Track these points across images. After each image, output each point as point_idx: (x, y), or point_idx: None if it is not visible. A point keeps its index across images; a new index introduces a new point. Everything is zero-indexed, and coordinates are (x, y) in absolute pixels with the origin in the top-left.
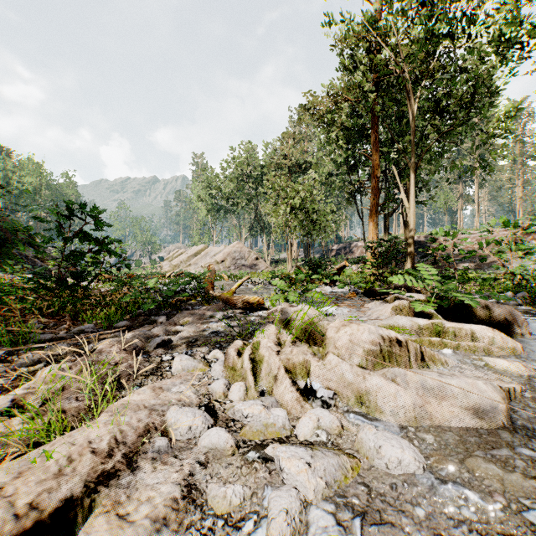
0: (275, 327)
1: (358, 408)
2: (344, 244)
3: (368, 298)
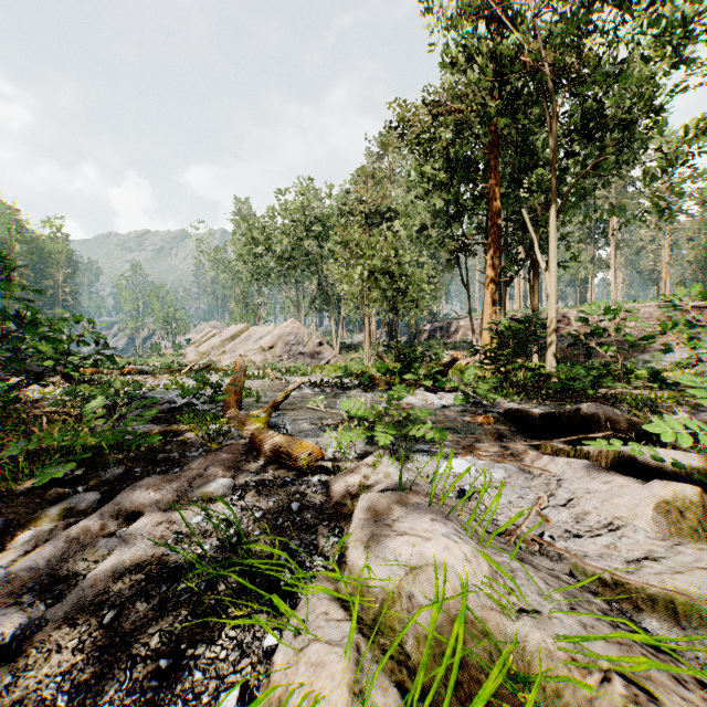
0: (348, 677)
1: None
2: (440, 322)
3: (518, 428)
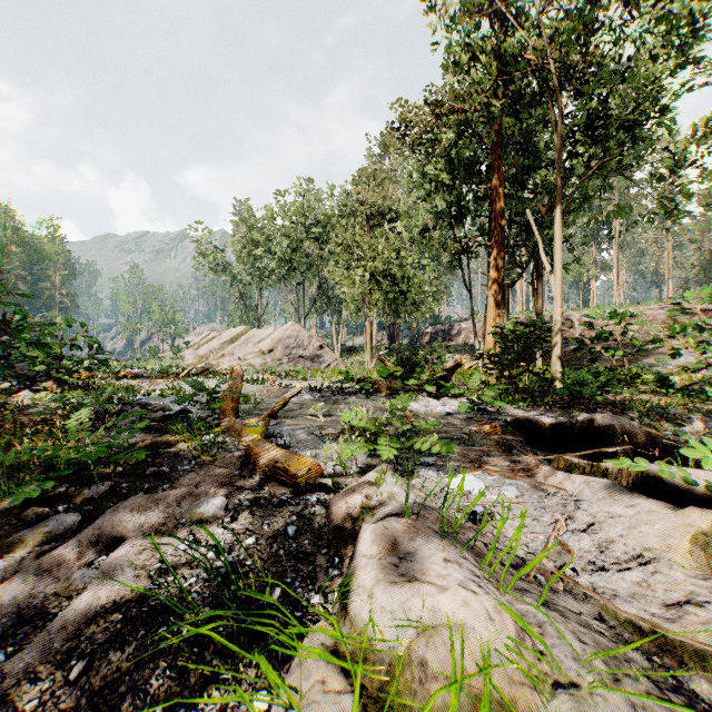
0: None
1: None
2: (442, 325)
3: (527, 438)
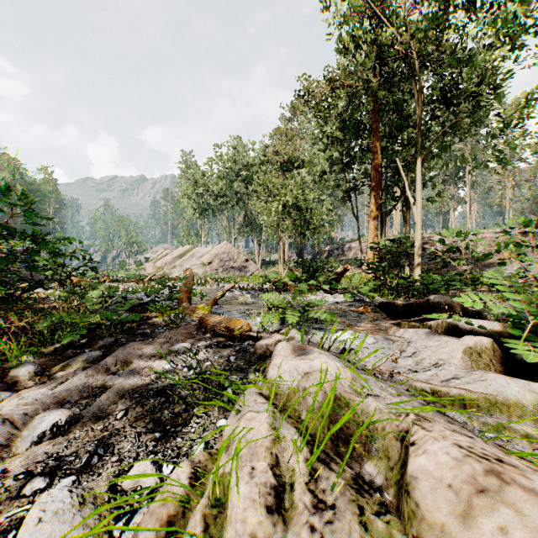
0: (268, 420)
1: None
2: (337, 245)
3: (388, 314)
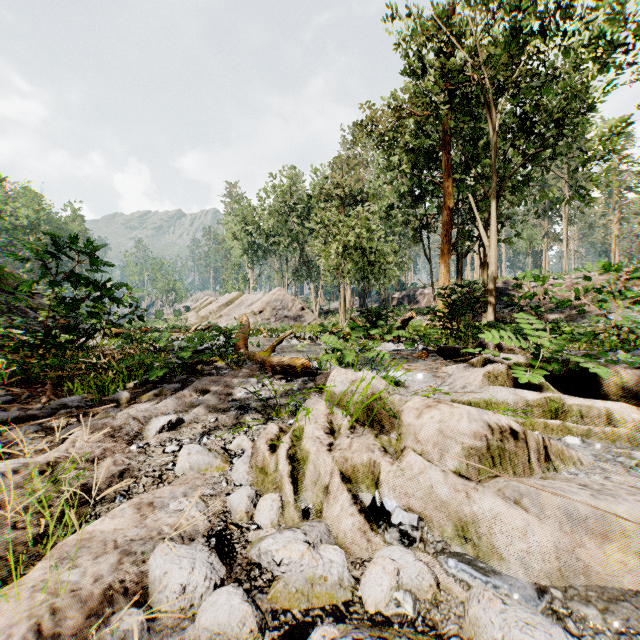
0: (326, 404)
1: (459, 546)
2: (408, 291)
3: (444, 359)
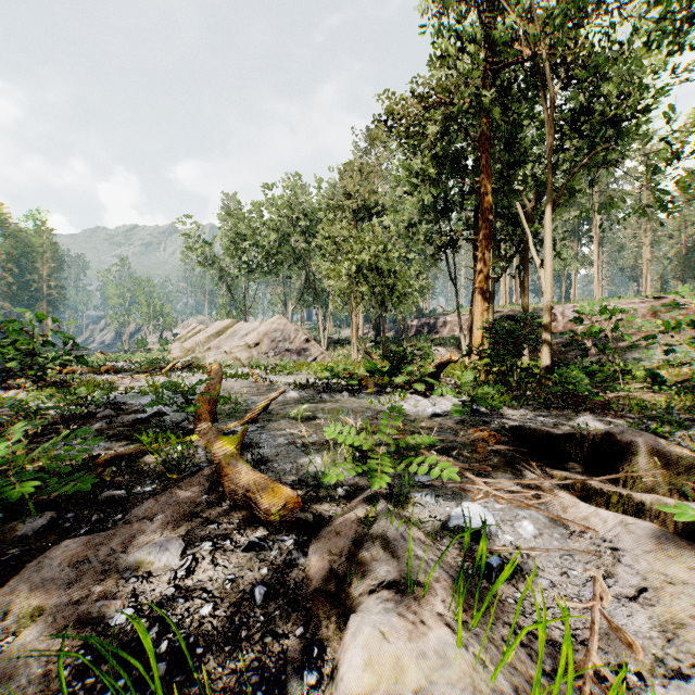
0: None
1: None
2: (427, 318)
3: (530, 449)
